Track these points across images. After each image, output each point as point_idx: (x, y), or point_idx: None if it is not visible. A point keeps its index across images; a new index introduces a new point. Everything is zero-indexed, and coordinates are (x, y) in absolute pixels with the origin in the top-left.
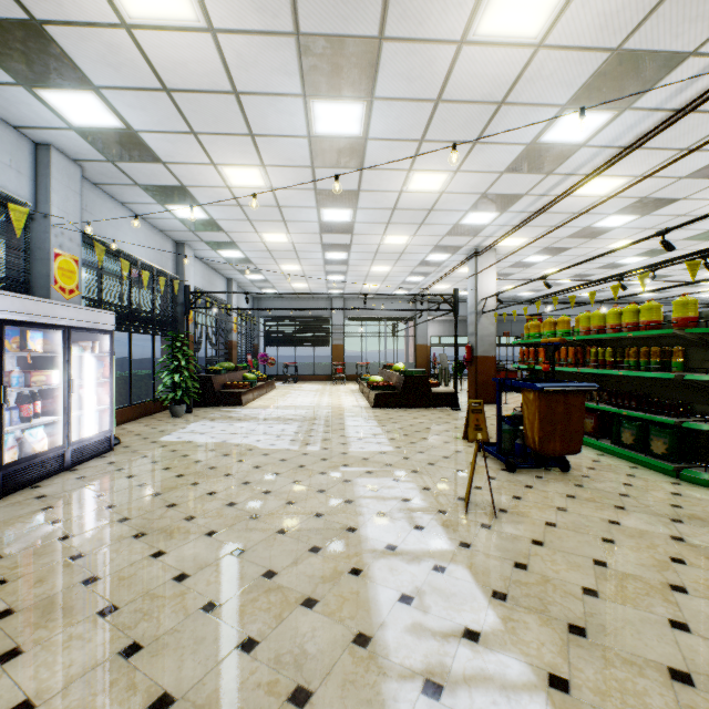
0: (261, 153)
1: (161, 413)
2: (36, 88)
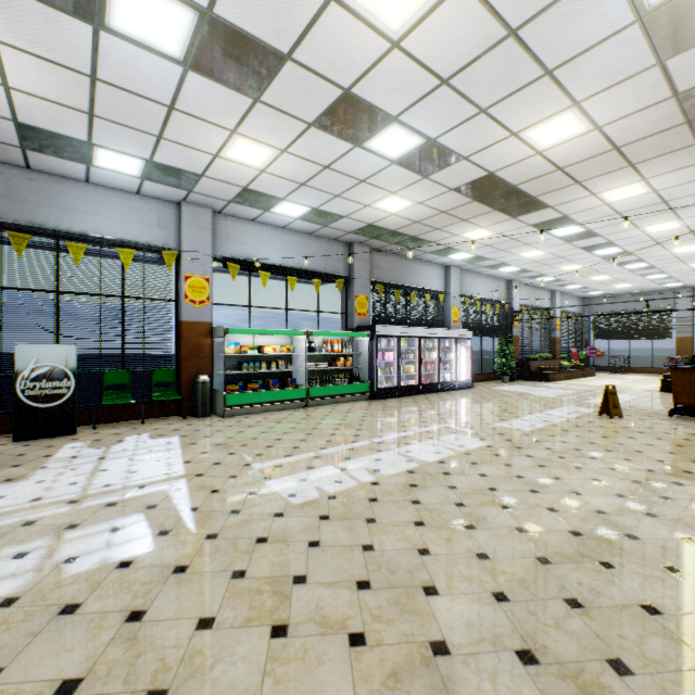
0: (535, 247)
1: (497, 381)
2: (447, 256)
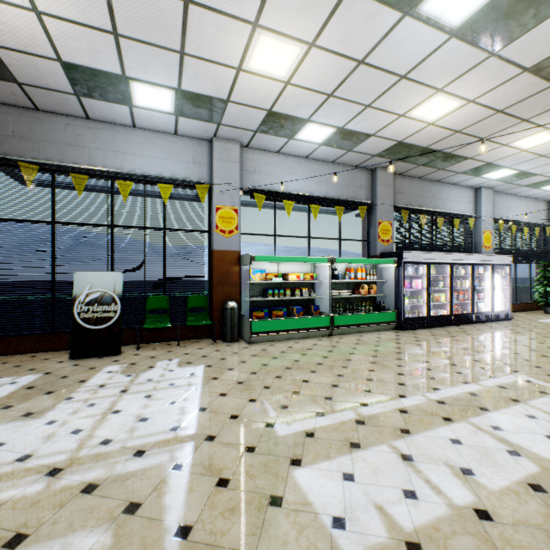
0: None
1: (535, 311)
2: (481, 175)
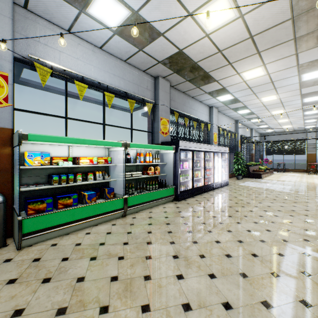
0: (277, 91)
1: (232, 178)
2: (216, 97)
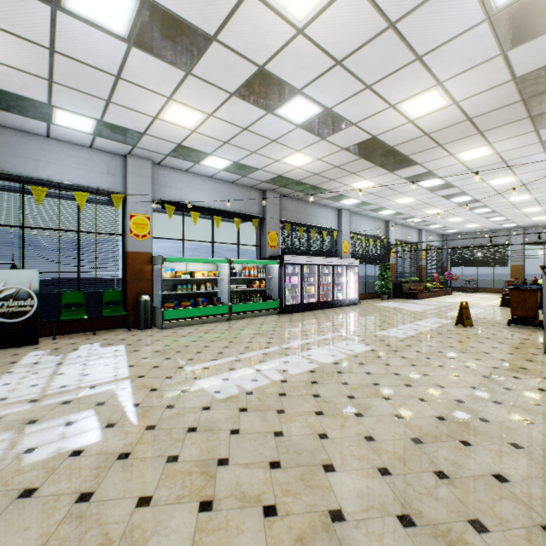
0: (407, 195)
1: (377, 299)
2: (339, 201)
